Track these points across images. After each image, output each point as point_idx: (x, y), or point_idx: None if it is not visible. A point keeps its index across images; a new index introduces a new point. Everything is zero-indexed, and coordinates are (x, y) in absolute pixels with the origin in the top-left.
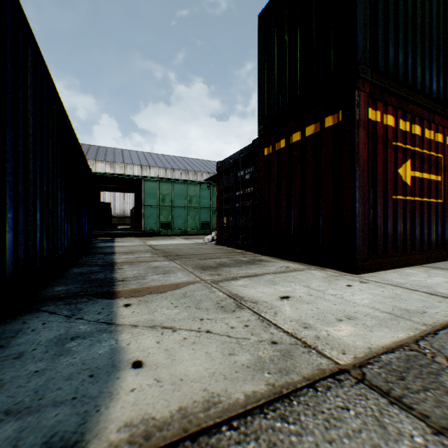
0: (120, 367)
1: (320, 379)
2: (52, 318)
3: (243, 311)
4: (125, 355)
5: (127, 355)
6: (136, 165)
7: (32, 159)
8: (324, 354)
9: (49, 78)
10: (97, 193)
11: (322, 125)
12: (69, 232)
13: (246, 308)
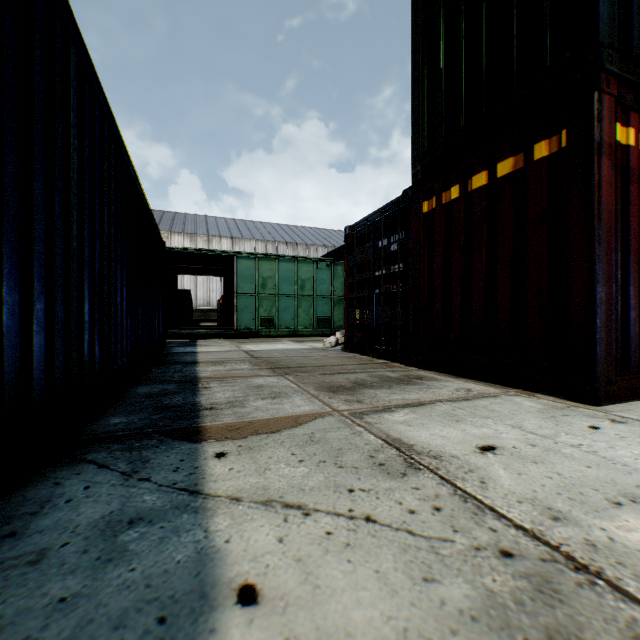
0: (216, 601)
1: None
2: (101, 476)
3: (422, 476)
4: (223, 570)
5: (226, 568)
6: (225, 238)
7: (76, 221)
8: (627, 593)
9: (103, 101)
10: (173, 277)
11: (527, 157)
12: (133, 331)
13: (425, 468)
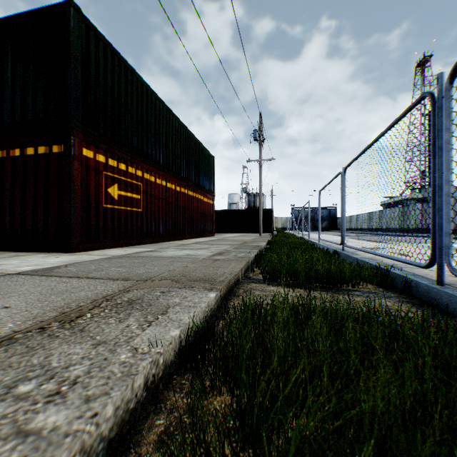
0: None
1: None
2: None
3: None
4: None
5: None
6: None
7: None
8: (5, 273)
9: None
10: None
11: (51, 150)
12: None
13: None
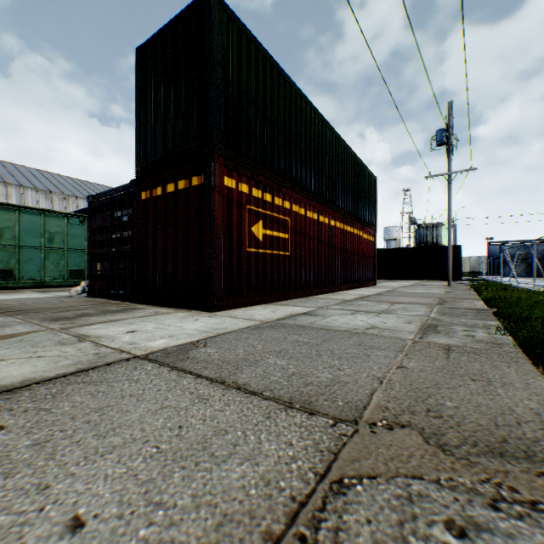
0: None
1: (117, 362)
2: None
3: (84, 343)
4: None
5: None
6: None
7: None
8: (131, 353)
9: None
10: None
11: (190, 183)
12: None
13: (88, 341)
